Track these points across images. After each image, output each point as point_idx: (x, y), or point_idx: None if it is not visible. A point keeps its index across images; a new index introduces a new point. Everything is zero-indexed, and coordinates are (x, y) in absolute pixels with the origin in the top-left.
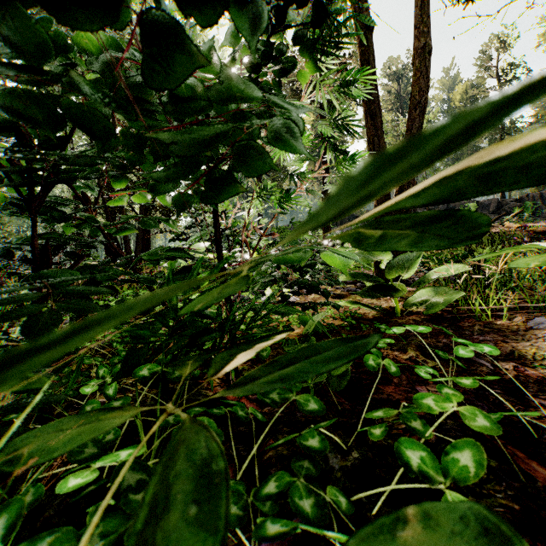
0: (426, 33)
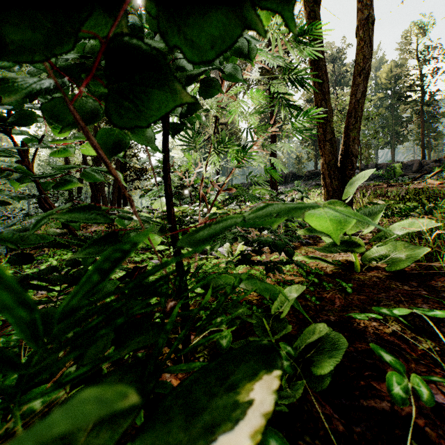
0: (369, 6)
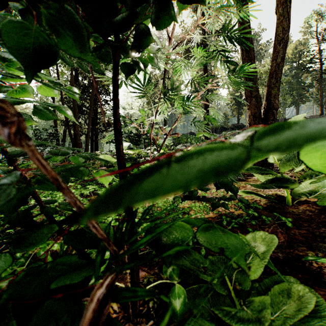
0: None
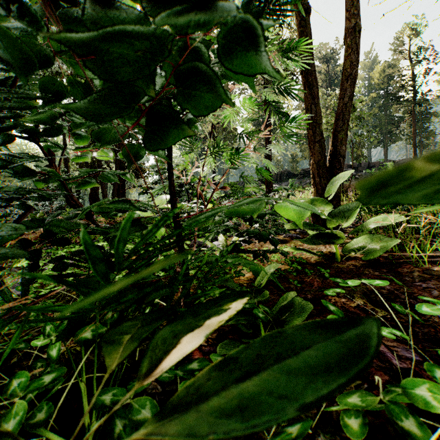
0: (356, 15)
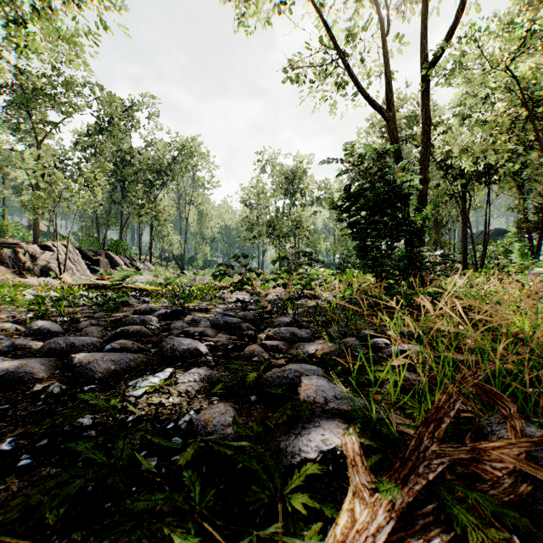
0: None
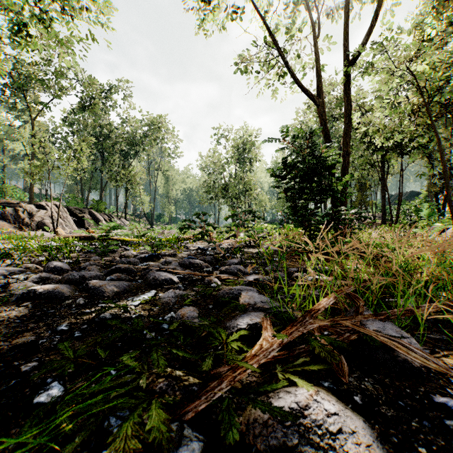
0: None
